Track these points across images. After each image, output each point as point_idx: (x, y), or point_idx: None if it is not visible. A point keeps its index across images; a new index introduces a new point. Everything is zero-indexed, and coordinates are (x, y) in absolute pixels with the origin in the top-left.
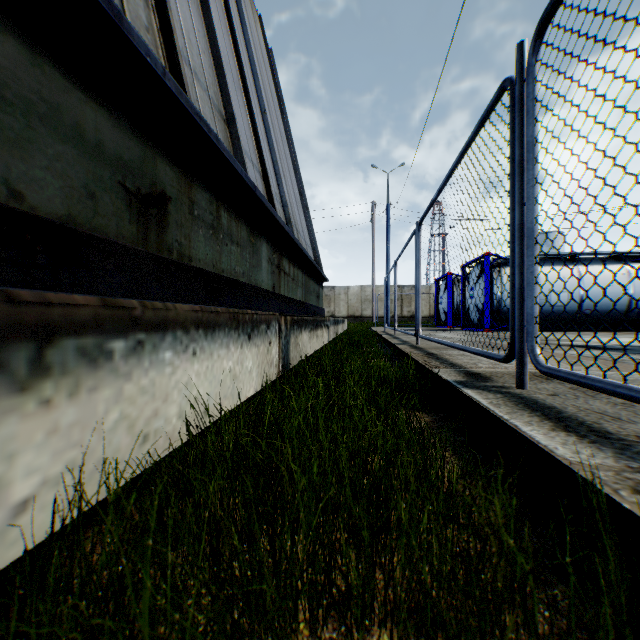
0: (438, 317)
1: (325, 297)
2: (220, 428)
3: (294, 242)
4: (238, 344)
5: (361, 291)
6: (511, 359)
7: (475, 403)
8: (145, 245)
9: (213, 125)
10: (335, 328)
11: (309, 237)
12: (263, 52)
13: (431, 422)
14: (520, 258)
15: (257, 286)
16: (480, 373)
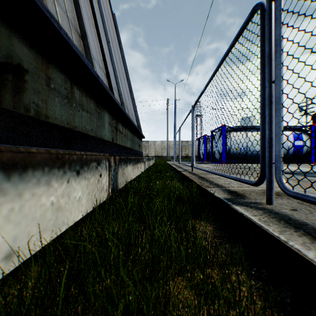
0: (199, 156)
1: (143, 146)
2: (2, 293)
3: (125, 114)
4: (64, 180)
5: (161, 143)
6: (260, 184)
7: (248, 220)
8: (0, 101)
9: (70, 35)
10: (148, 162)
11: (134, 114)
12: (109, 13)
13: (214, 231)
14: (269, 118)
15: (101, 138)
16: (236, 191)
